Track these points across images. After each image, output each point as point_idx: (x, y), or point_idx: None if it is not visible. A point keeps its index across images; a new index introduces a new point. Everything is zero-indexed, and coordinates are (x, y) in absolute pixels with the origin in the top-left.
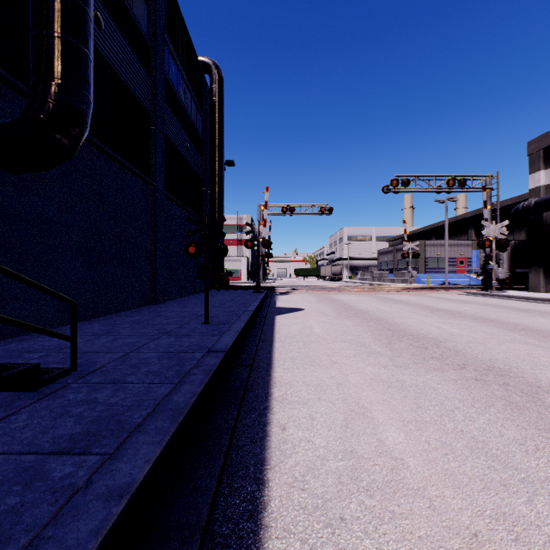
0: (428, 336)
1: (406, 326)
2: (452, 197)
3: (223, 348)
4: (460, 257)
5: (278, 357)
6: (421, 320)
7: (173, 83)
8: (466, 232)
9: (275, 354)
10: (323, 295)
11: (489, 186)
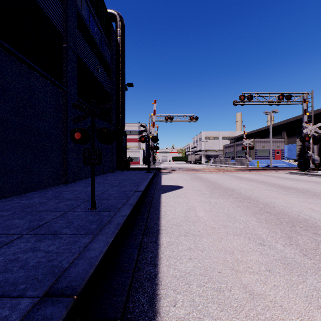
0: (318, 223)
1: (281, 208)
2: (275, 110)
3: (79, 279)
4: (276, 149)
5: (165, 276)
6: (286, 200)
7: (85, 18)
8: (280, 133)
9: (161, 265)
10: (193, 174)
11: (306, 100)
